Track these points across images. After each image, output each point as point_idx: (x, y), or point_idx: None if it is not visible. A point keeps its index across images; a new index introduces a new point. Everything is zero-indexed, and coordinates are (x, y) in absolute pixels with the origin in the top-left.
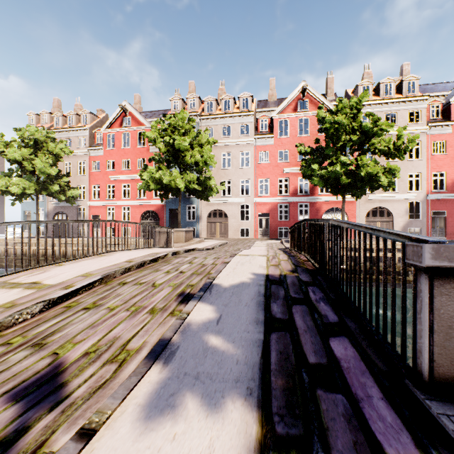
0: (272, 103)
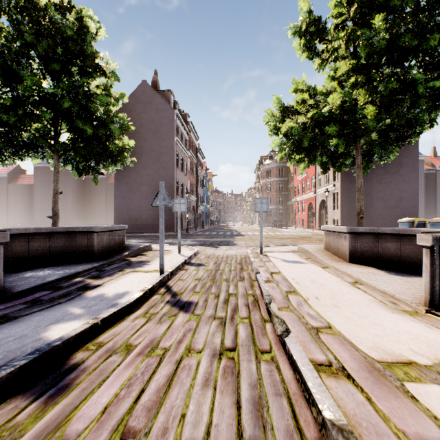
0: None
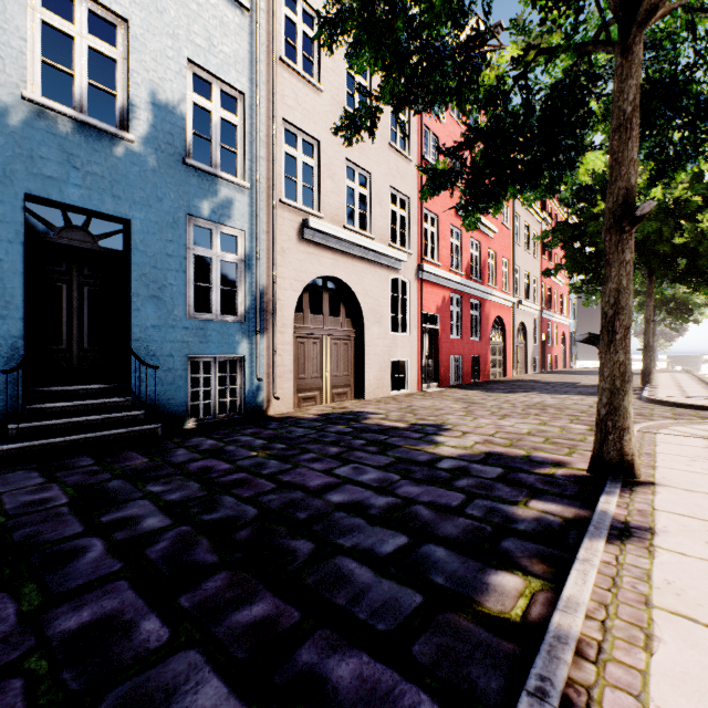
0: None
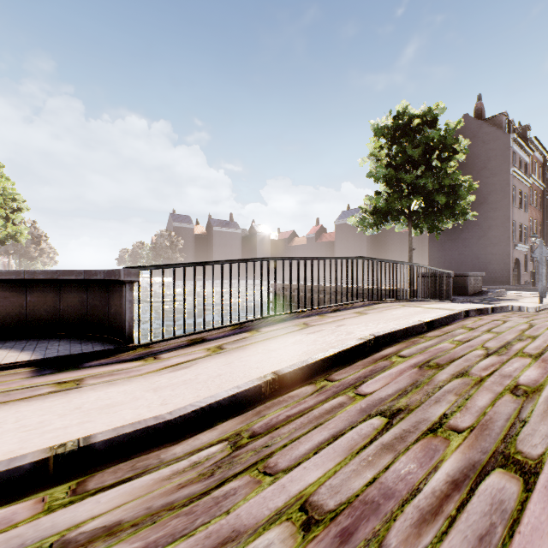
0: None
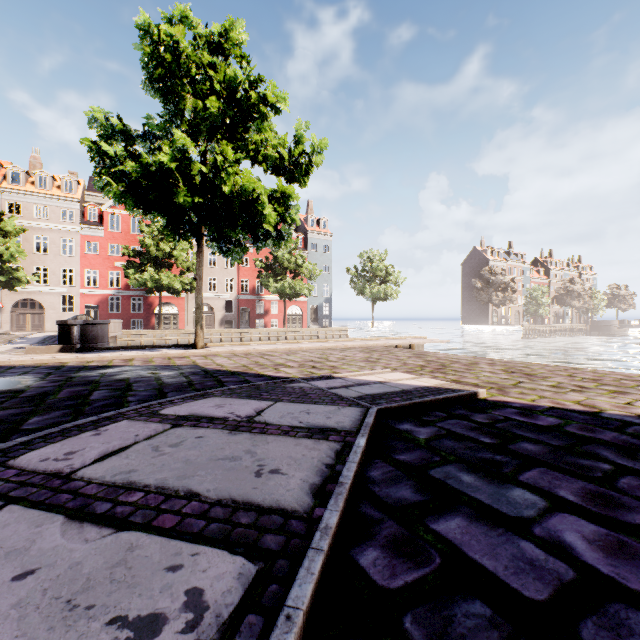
0: None
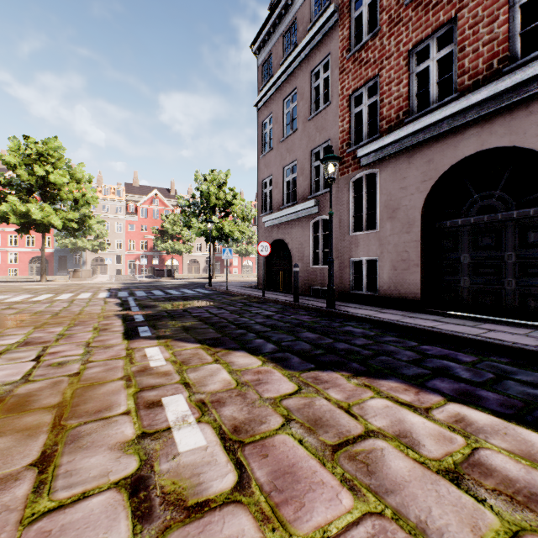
0: (136, 188)
